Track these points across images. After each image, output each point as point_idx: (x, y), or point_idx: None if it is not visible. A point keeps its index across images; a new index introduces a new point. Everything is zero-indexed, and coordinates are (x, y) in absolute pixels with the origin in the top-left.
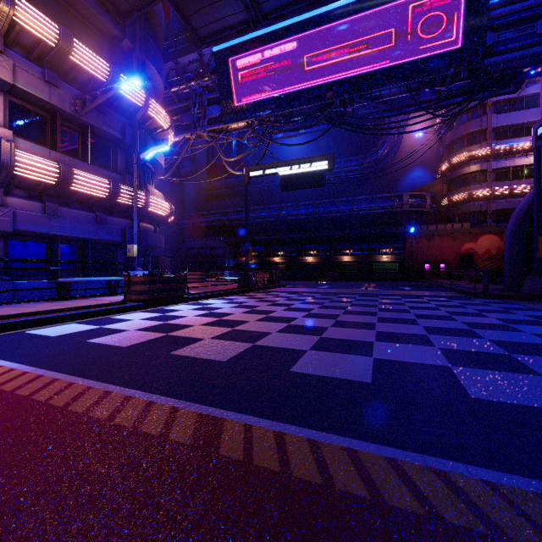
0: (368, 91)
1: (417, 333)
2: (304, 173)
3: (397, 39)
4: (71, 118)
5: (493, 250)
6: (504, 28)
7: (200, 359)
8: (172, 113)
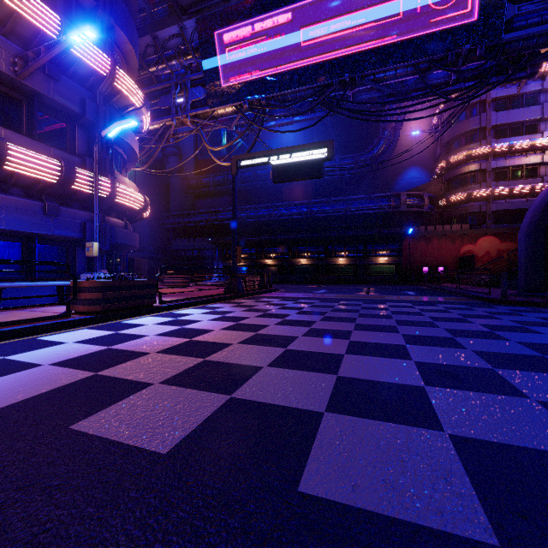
0: (372, 71)
1: (476, 365)
2: (300, 162)
3: (406, 10)
4: (10, 82)
5: (492, 252)
6: (524, 0)
7: (117, 448)
8: (150, 96)
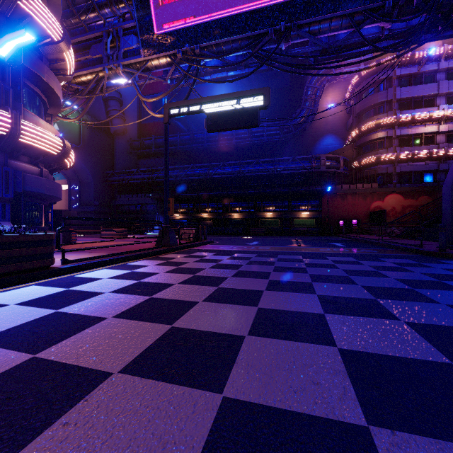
0: (308, 20)
1: None
2: (235, 110)
3: None
4: None
5: (397, 208)
6: None
7: None
8: (82, 46)
